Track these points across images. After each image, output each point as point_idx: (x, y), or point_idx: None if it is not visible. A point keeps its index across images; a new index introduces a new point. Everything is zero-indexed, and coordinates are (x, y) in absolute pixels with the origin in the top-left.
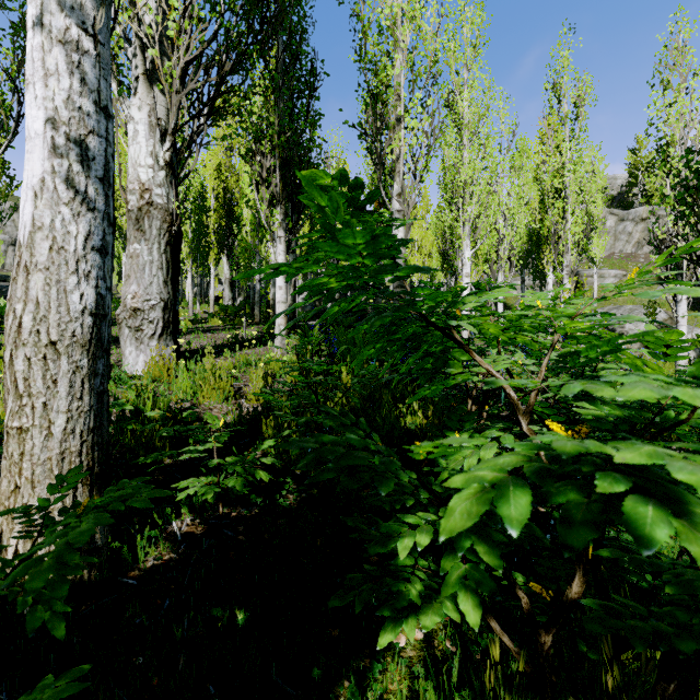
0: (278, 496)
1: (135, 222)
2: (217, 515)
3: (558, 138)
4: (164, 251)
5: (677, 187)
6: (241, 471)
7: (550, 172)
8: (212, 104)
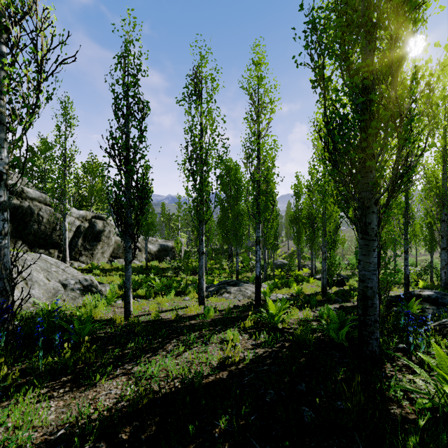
0: None
1: None
2: None
3: None
4: None
5: None
6: None
7: None
8: None
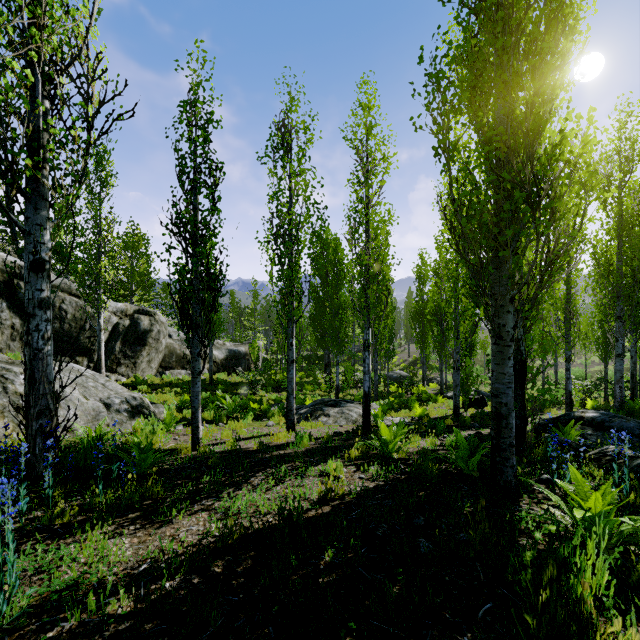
0: None
1: None
2: None
3: None
4: None
5: None
6: None
7: None
8: None
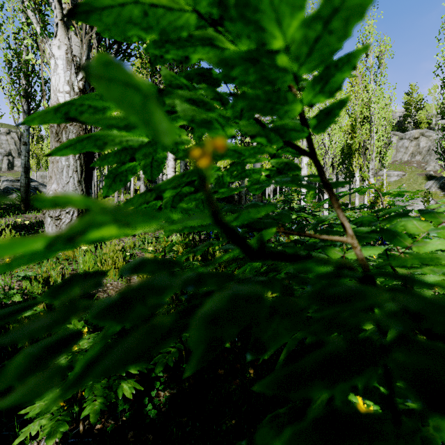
0: (146, 400)
1: (55, 135)
2: (79, 429)
3: (366, 81)
4: (78, 157)
5: (437, 117)
6: (98, 394)
7: (360, 104)
8: (118, 47)
